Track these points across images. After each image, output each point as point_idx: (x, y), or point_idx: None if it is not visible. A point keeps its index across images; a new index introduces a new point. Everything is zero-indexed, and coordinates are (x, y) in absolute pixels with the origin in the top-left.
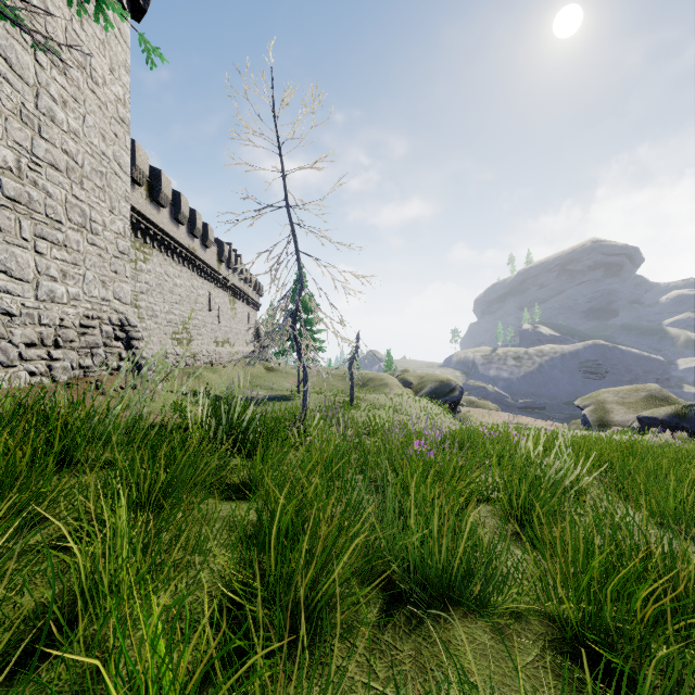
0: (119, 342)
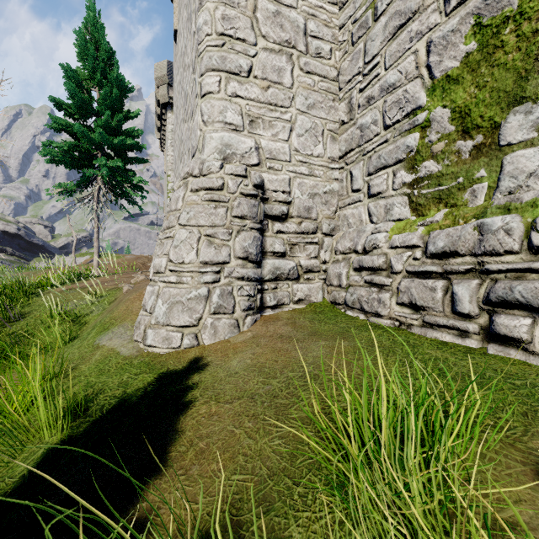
0: None
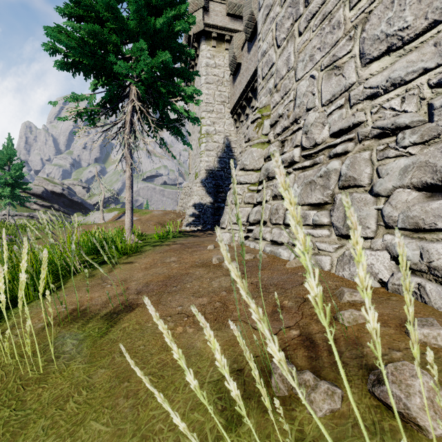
0: None
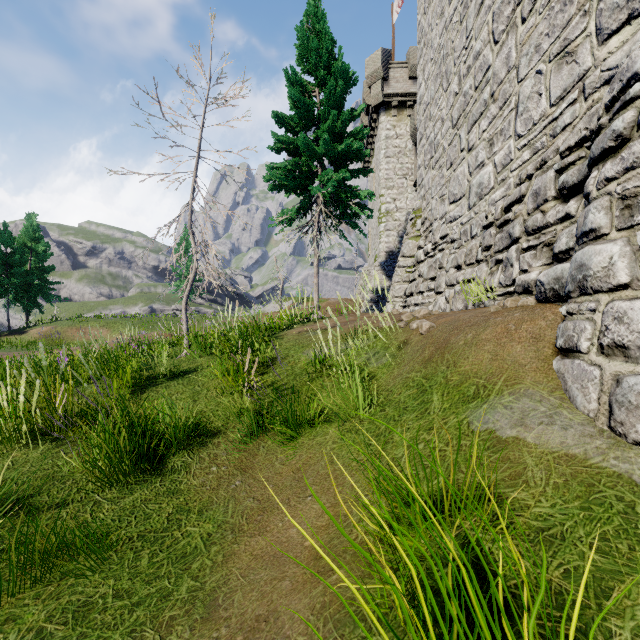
0: (577, 199)
